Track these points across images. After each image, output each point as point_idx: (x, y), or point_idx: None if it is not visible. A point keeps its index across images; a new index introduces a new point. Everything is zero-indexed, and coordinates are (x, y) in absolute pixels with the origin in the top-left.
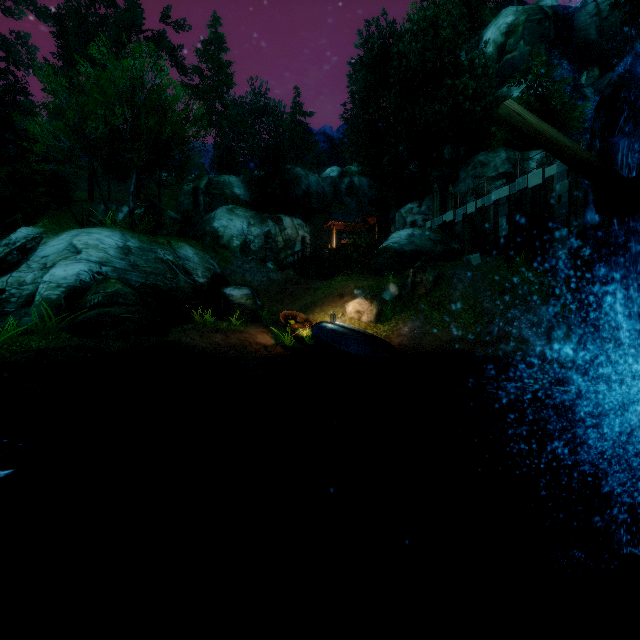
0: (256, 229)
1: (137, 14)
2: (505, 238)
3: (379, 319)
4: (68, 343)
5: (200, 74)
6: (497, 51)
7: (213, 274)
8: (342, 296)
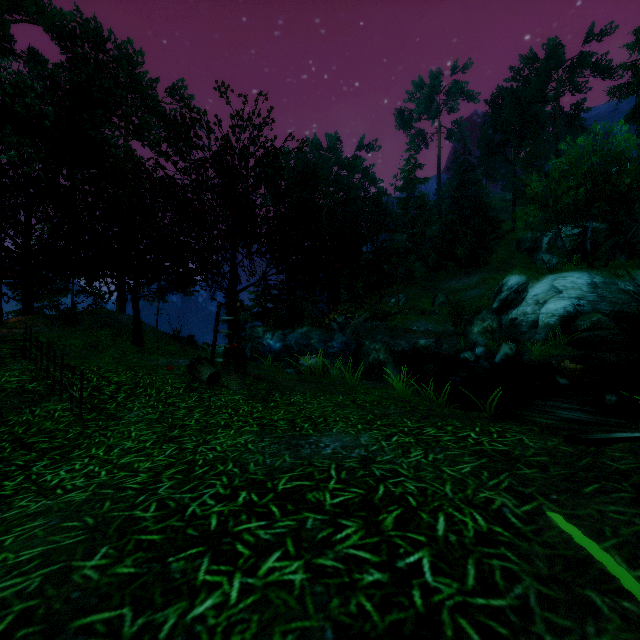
0: None
1: (559, 57)
2: None
3: None
4: (575, 353)
5: (631, 68)
6: None
7: None
8: None
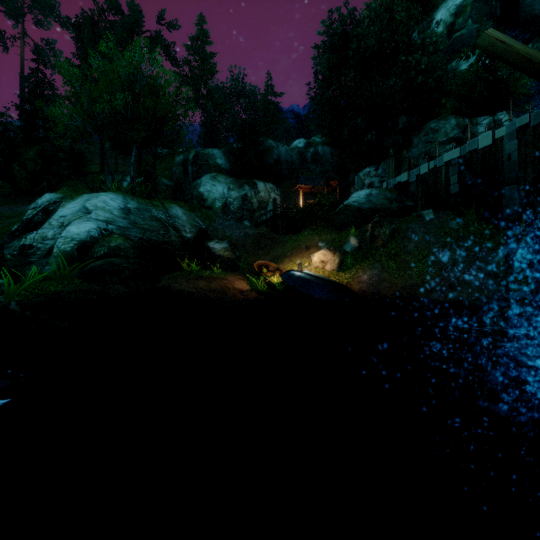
0: (235, 193)
1: (138, 18)
2: (456, 195)
3: (341, 268)
4: (79, 287)
5: (189, 65)
6: (447, 30)
7: (198, 230)
8: (308, 248)
